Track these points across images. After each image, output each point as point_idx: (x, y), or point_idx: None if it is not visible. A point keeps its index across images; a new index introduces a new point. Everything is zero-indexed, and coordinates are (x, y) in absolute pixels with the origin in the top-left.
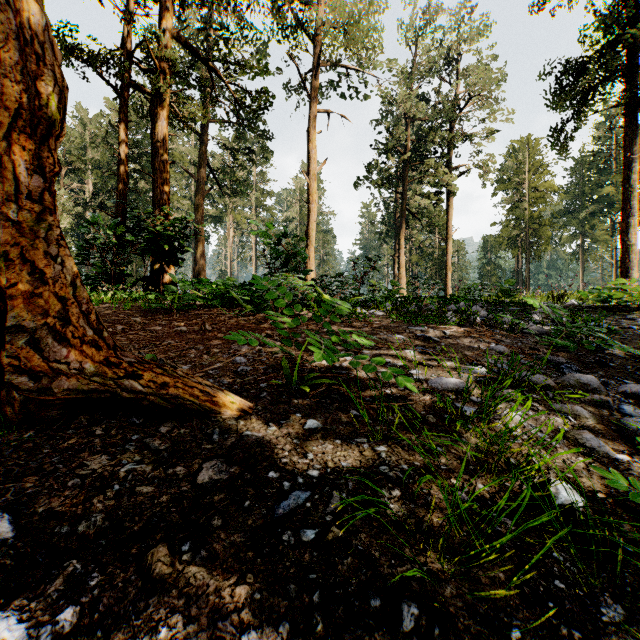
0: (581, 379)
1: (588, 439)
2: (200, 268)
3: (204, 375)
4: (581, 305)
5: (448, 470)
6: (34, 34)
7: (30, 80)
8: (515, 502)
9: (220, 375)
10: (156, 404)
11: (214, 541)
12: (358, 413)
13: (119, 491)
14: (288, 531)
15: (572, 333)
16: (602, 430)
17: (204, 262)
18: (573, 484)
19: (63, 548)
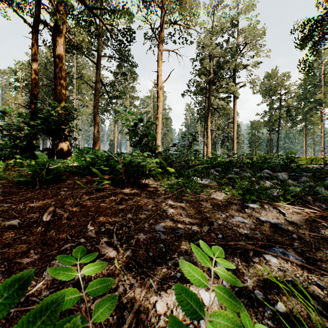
0: None
1: None
2: (96, 139)
3: None
4: None
5: None
6: None
7: None
8: None
9: None
10: None
11: None
12: None
13: None
14: None
15: None
16: None
17: (99, 135)
18: None
19: None
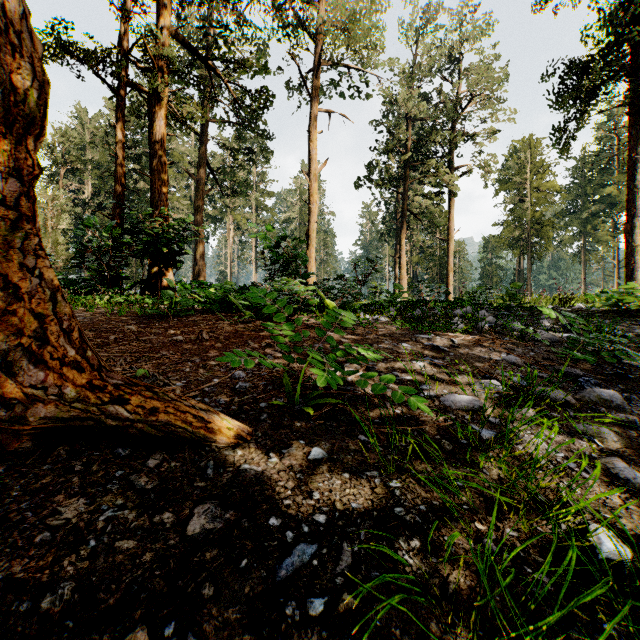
0: (602, 395)
1: (621, 469)
2: (200, 269)
3: (199, 393)
4: (589, 309)
5: (471, 510)
6: (10, 22)
7: (5, 73)
8: (561, 567)
9: (217, 393)
10: (144, 432)
11: (204, 619)
12: (367, 439)
13: (95, 548)
14: (292, 601)
15: (589, 344)
16: (632, 456)
17: (204, 263)
18: (612, 527)
19: (20, 633)
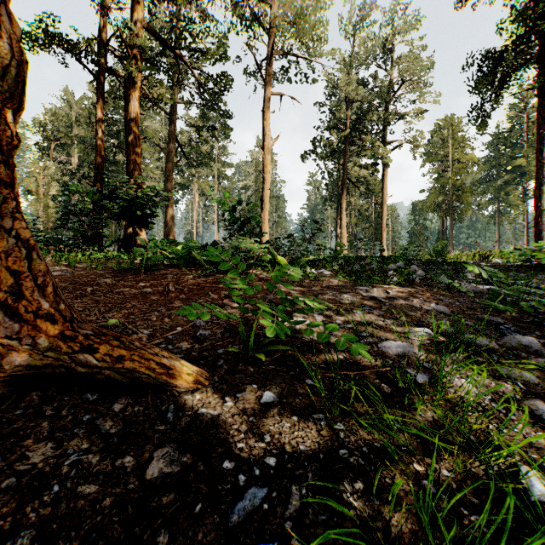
0: (522, 341)
1: (543, 411)
2: (170, 229)
3: (164, 341)
4: (505, 264)
5: (409, 452)
6: None
7: None
8: (499, 515)
9: (179, 340)
10: (111, 378)
11: None
12: (313, 383)
13: (58, 494)
14: None
15: (509, 295)
16: None
17: (173, 224)
18: (539, 467)
19: None
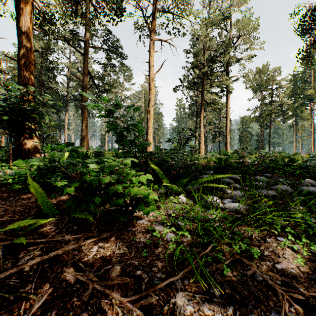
0: None
1: None
2: (84, 133)
3: None
4: None
5: None
6: None
7: None
8: None
9: None
10: None
11: None
12: None
13: None
14: None
15: None
16: None
17: (87, 130)
18: None
19: None
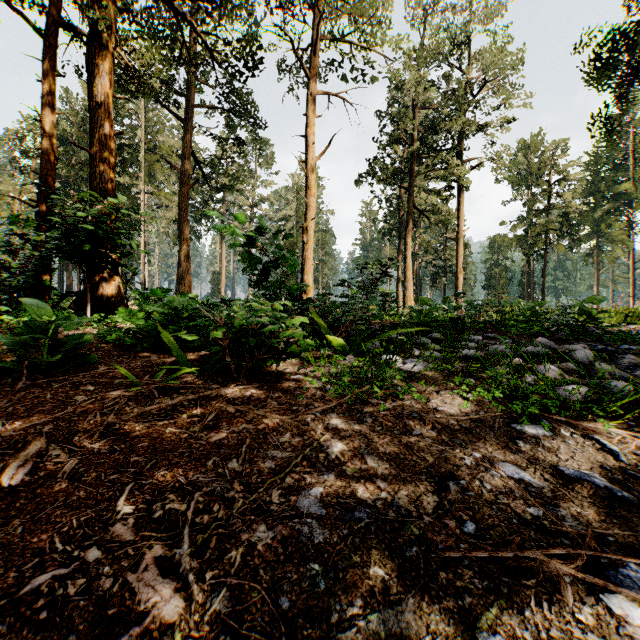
0: None
1: None
2: (184, 271)
3: None
4: None
5: None
6: None
7: None
8: None
9: None
10: None
11: None
12: None
13: None
14: None
15: None
16: None
17: (189, 264)
18: None
19: None
